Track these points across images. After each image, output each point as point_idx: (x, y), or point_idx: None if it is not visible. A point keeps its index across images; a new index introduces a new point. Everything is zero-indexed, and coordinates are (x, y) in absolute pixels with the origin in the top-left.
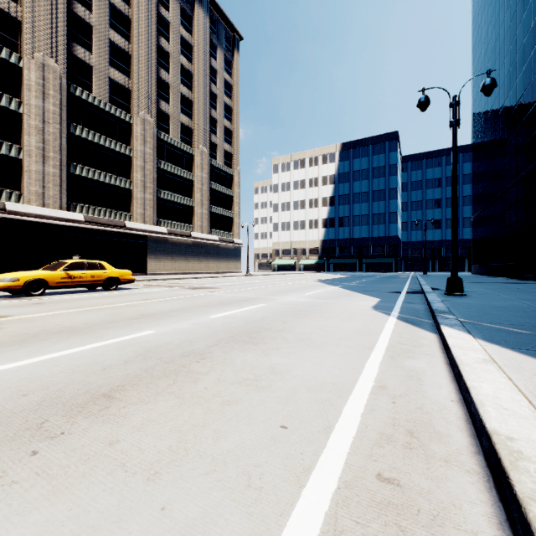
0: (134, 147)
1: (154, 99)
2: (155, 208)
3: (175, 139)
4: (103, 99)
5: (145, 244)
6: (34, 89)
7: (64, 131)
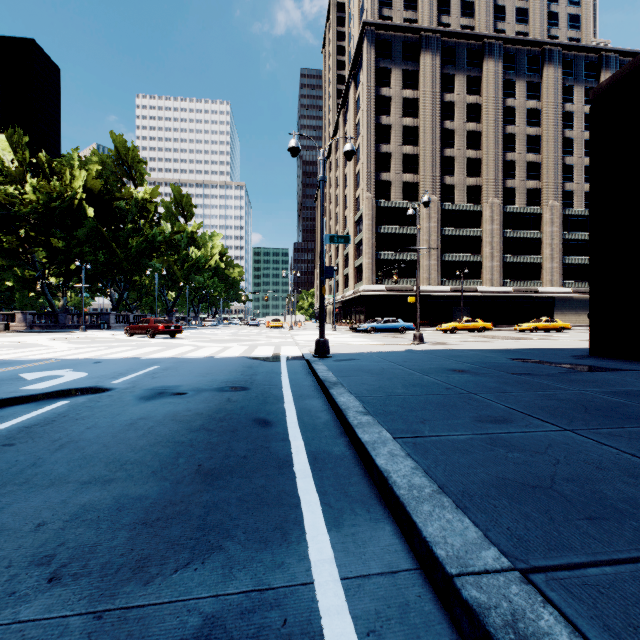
0: (543, 231)
1: (559, 186)
2: (560, 273)
3: (578, 209)
4: (522, 205)
5: (552, 303)
6: (487, 220)
7: (501, 237)
